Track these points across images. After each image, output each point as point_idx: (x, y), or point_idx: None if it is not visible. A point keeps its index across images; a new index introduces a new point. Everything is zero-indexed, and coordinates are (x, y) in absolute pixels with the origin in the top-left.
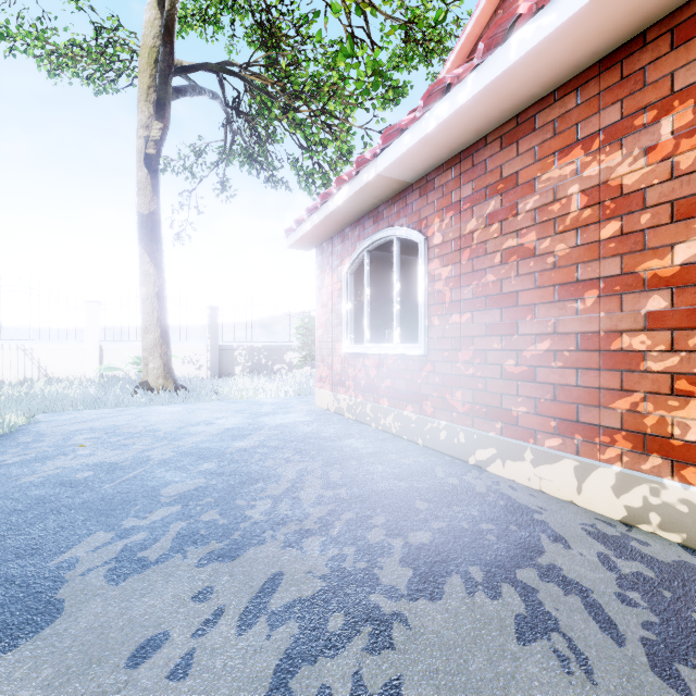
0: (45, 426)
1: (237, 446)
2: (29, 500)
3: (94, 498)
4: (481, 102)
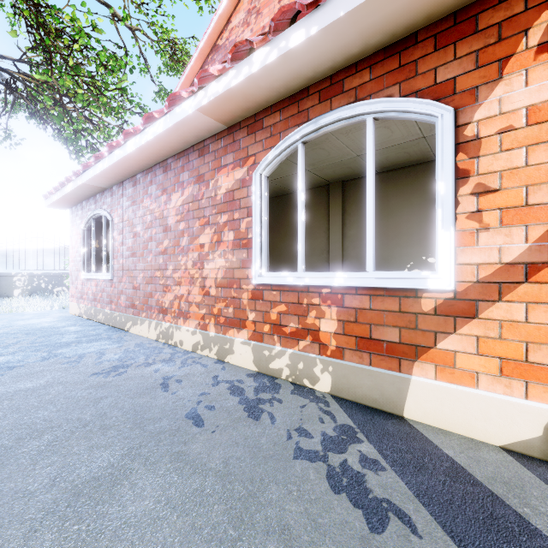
0: None
1: None
2: None
3: None
4: (114, 169)
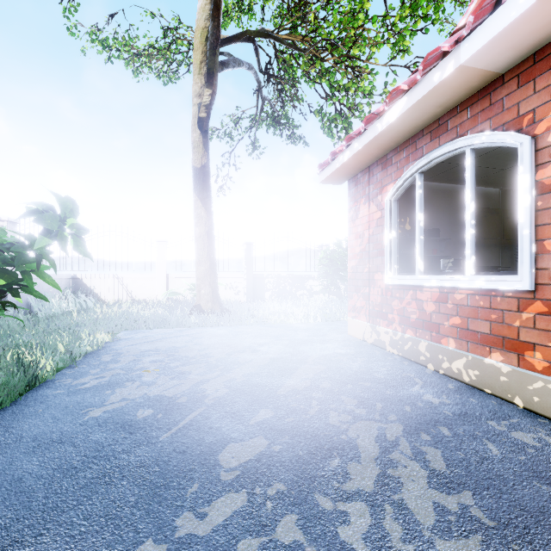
0: (123, 345)
1: (288, 385)
2: (88, 450)
3: (148, 458)
4: None
